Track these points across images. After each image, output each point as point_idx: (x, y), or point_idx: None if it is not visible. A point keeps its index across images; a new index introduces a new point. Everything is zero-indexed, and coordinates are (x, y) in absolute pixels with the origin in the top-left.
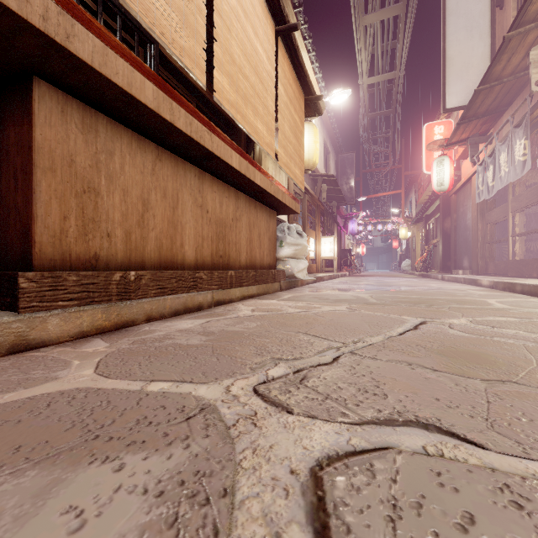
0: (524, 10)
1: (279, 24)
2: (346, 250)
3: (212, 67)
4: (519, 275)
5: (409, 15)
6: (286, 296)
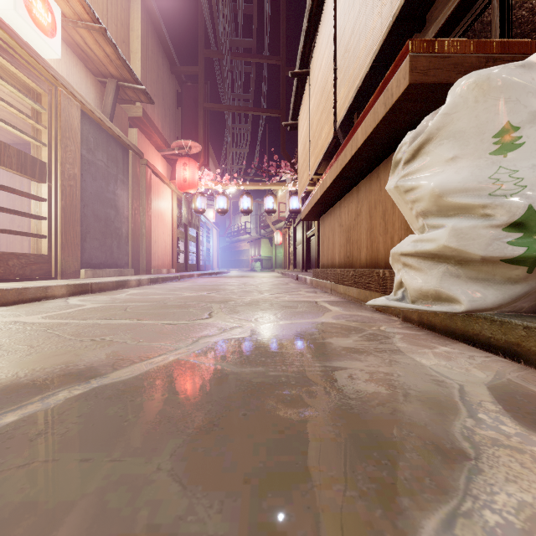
0: None
1: None
2: None
3: None
4: None
5: None
6: (333, 306)
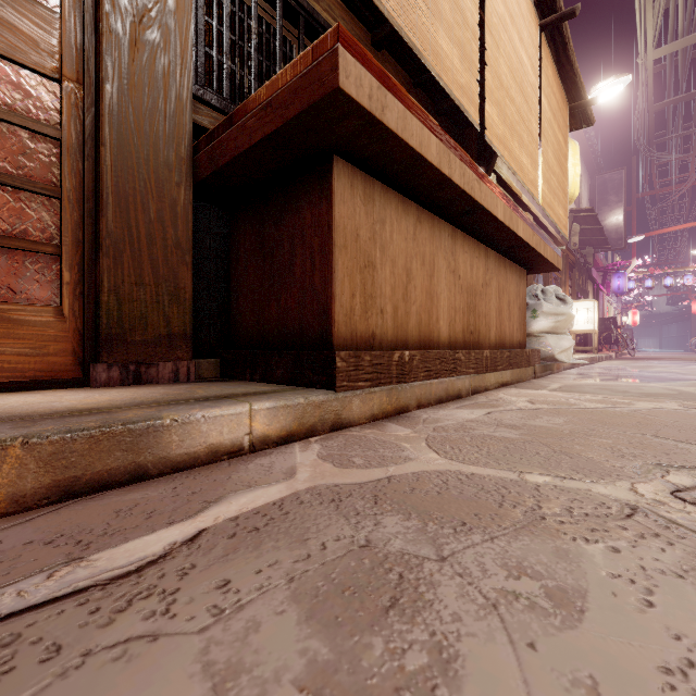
0: None
1: (545, 16)
2: (608, 319)
3: (439, 95)
4: None
5: None
6: (552, 385)
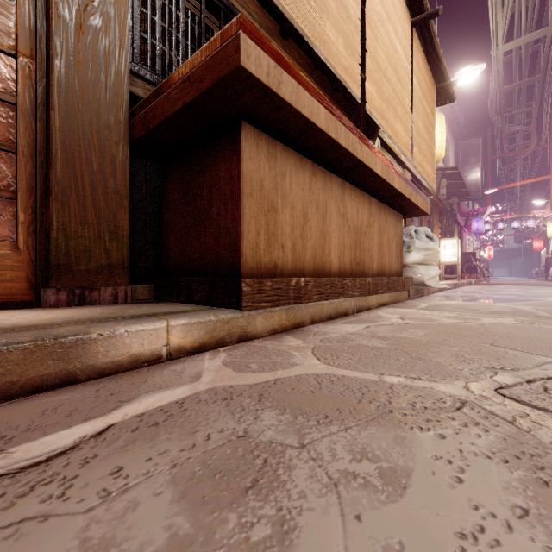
0: None
1: (415, 15)
2: (469, 253)
3: (334, 76)
4: None
5: None
6: (421, 305)
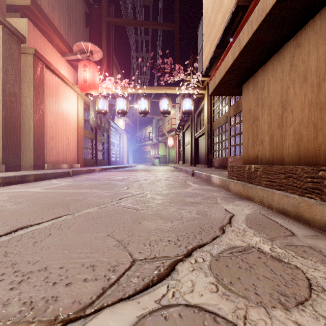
0: None
1: None
2: None
3: None
4: None
5: None
6: None
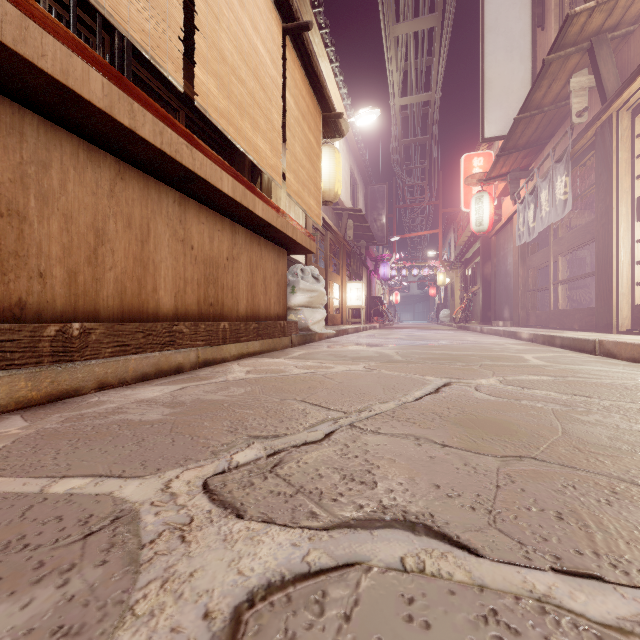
0: (564, 31)
1: (287, 21)
2: (377, 297)
3: None
4: (561, 327)
5: (445, 28)
6: (296, 353)
